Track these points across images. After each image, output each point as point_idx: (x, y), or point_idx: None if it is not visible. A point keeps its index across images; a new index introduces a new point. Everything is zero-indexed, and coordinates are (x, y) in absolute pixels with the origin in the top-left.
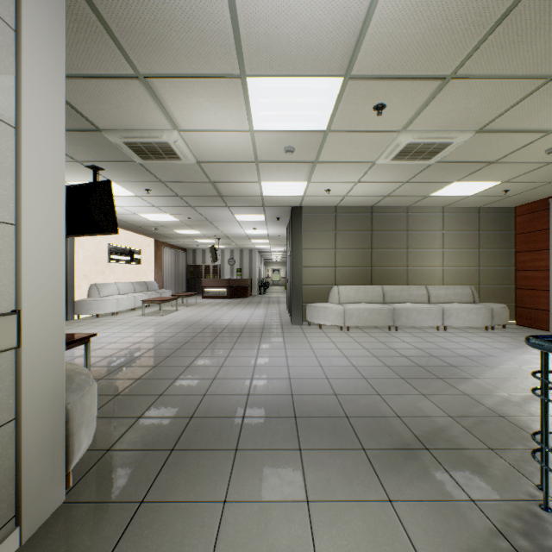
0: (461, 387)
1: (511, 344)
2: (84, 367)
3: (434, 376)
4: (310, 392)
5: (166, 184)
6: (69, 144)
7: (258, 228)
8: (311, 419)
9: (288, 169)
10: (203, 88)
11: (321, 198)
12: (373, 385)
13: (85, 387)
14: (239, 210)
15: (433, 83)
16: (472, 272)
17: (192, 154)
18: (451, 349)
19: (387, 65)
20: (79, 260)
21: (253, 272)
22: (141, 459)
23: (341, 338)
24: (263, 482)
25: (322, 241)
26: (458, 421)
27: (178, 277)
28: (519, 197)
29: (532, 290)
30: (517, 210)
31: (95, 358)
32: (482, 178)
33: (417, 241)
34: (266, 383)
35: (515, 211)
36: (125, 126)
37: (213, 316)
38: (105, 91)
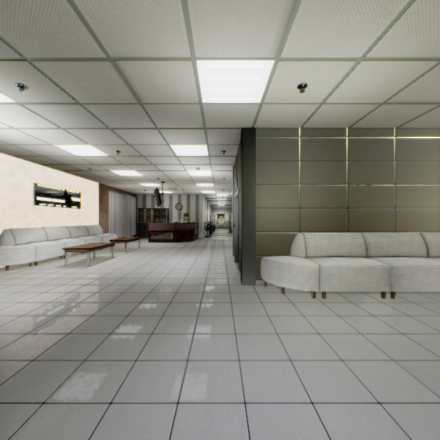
0: None
1: None
2: None
3: None
4: None
5: (39, 68)
6: None
7: (201, 168)
8: None
9: (246, 4)
10: None
11: (285, 109)
12: None
13: None
14: (174, 135)
15: None
16: None
17: None
18: None
19: None
20: None
21: (199, 216)
22: None
23: (325, 320)
24: None
25: (281, 174)
26: None
27: (128, 221)
28: None
29: None
30: None
31: None
32: None
33: (407, 174)
34: None
35: None
36: None
37: (146, 268)
38: None
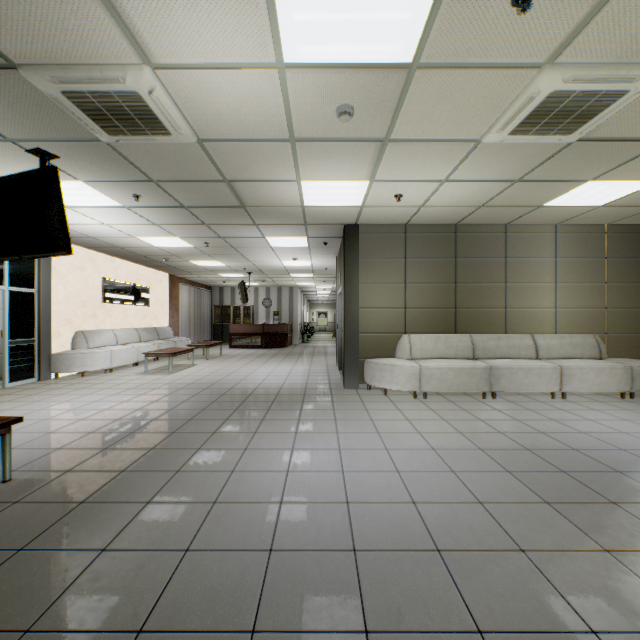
0: None
1: None
2: None
3: (600, 497)
4: (389, 544)
5: (160, 185)
6: None
7: (299, 259)
8: None
9: (342, 155)
10: None
11: (386, 211)
12: (500, 521)
13: None
14: (272, 229)
15: None
16: (595, 315)
17: (188, 124)
18: (594, 434)
19: None
20: (59, 300)
21: (293, 315)
22: None
23: (418, 412)
24: None
25: (386, 273)
26: None
27: (201, 321)
28: None
29: None
30: None
31: (35, 451)
32: (635, 173)
33: (518, 273)
34: (306, 515)
35: None
36: (54, 54)
37: (238, 375)
38: None
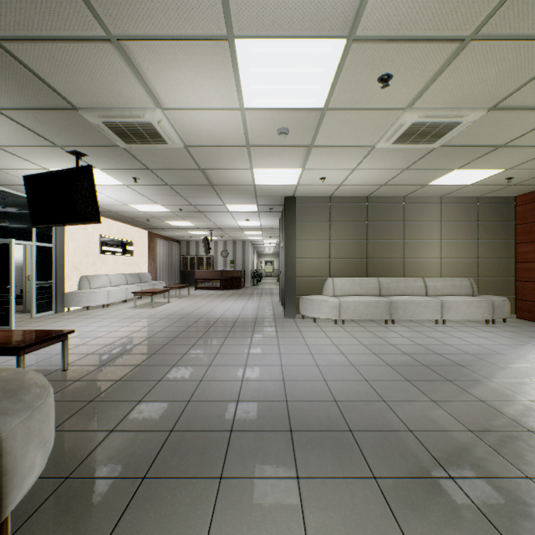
0: (475, 392)
1: (517, 340)
2: (41, 377)
3: (442, 378)
4: (307, 398)
5: (153, 171)
6: (45, 125)
7: (250, 220)
8: (310, 434)
9: (281, 154)
10: (186, 54)
11: (315, 187)
12: (376, 388)
13: (33, 406)
14: (231, 200)
15: (449, 46)
16: (470, 263)
17: (179, 137)
18: (454, 346)
19: (399, 22)
20: (69, 252)
21: (246, 263)
22: (104, 491)
23: (336, 333)
24: (252, 529)
25: (316, 232)
26: (481, 437)
27: (172, 268)
28: (521, 185)
29: (534, 282)
30: (518, 200)
31: (76, 355)
32: (486, 165)
33: (413, 232)
34: (258, 386)
35: (515, 201)
36: (103, 103)
37: (205, 309)
38: (75, 59)
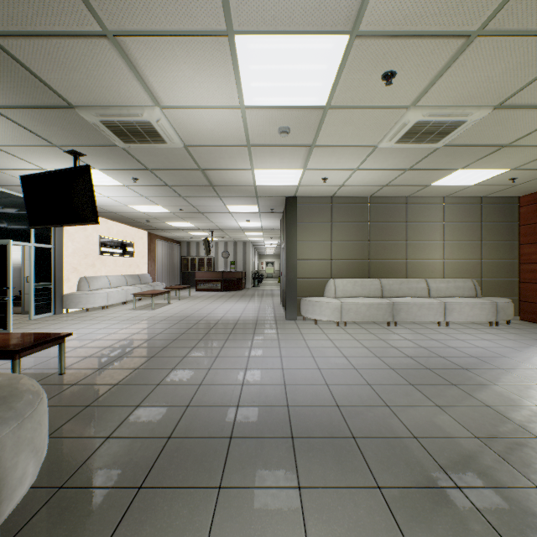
0: (481, 396)
1: (522, 342)
2: (34, 382)
3: (446, 382)
4: (309, 403)
5: (153, 172)
6: (42, 124)
7: (251, 221)
8: (311, 441)
9: (283, 154)
10: (185, 50)
11: (317, 188)
12: (379, 393)
13: (24, 414)
14: (231, 200)
15: (455, 42)
16: (474, 264)
17: (178, 137)
18: (458, 348)
19: (403, 17)
20: (68, 253)
21: (246, 264)
22: (99, 502)
23: (338, 335)
24: None
25: (317, 233)
26: (487, 444)
27: (172, 270)
28: (526, 186)
29: None
30: (522, 201)
31: (73, 358)
32: (490, 165)
33: (416, 233)
34: (259, 390)
35: (519, 202)
36: (100, 101)
37: (205, 310)
38: (71, 55)
